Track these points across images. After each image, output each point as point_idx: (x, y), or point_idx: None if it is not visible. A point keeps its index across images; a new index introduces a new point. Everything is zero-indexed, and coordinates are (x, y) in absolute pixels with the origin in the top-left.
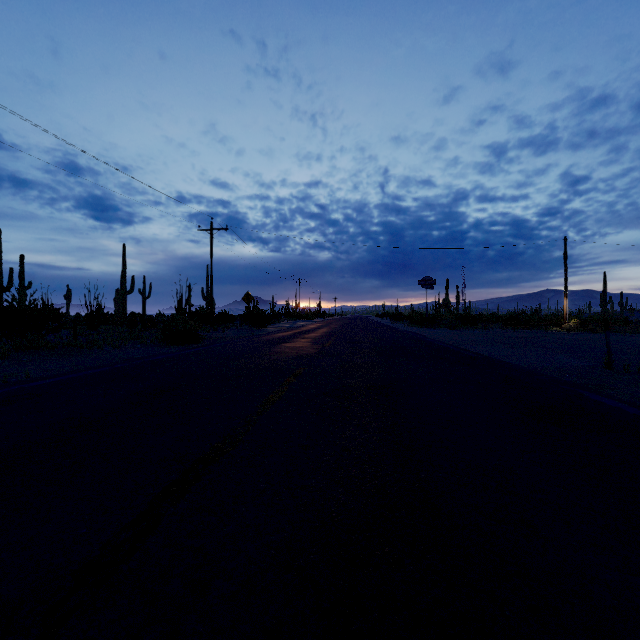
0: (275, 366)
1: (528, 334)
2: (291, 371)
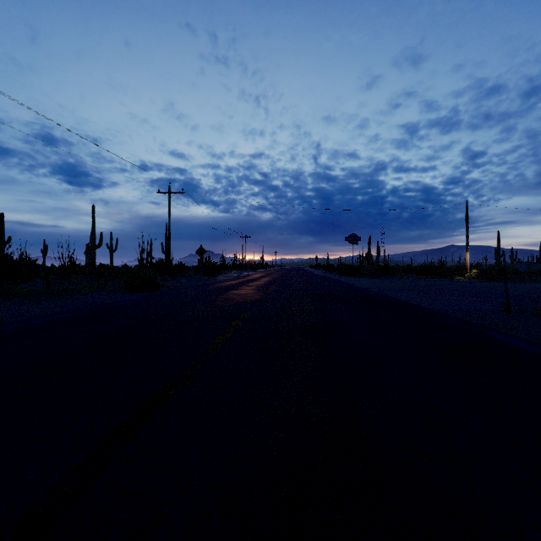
0: (223, 311)
1: (437, 282)
2: (237, 315)
